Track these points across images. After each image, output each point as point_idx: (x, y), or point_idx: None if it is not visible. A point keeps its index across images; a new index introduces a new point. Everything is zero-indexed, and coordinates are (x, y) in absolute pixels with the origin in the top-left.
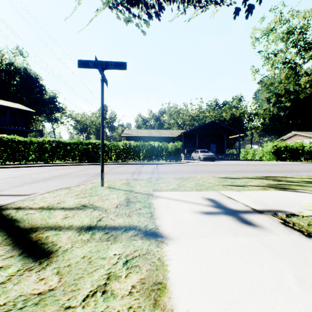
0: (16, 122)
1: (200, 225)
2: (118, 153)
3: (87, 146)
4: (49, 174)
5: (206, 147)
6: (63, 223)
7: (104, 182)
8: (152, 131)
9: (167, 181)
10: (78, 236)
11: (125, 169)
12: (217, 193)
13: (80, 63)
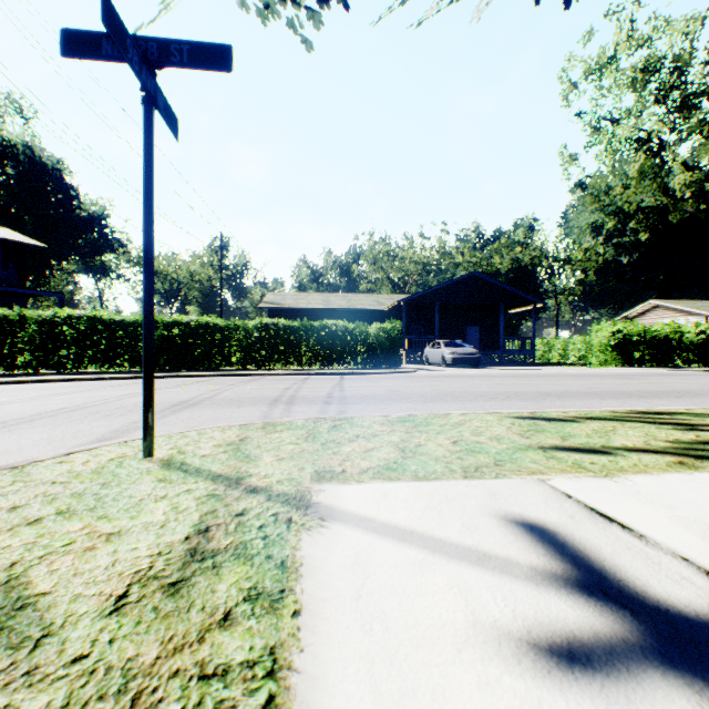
0: None
1: None
2: (248, 349)
3: (168, 332)
4: (37, 406)
5: (458, 334)
6: None
7: (153, 444)
8: (333, 296)
9: (365, 433)
10: None
11: (256, 389)
12: (543, 488)
13: (69, 41)
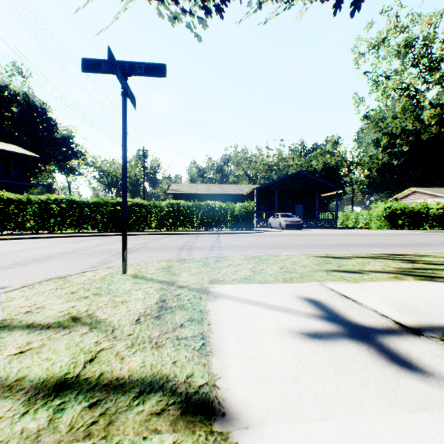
0: (10, 172)
1: (307, 372)
2: (161, 218)
3: (114, 208)
4: (49, 250)
5: (290, 209)
6: (7, 371)
7: (126, 267)
8: (212, 186)
9: (234, 263)
10: (19, 420)
11: (169, 242)
12: (321, 286)
13: (85, 64)
